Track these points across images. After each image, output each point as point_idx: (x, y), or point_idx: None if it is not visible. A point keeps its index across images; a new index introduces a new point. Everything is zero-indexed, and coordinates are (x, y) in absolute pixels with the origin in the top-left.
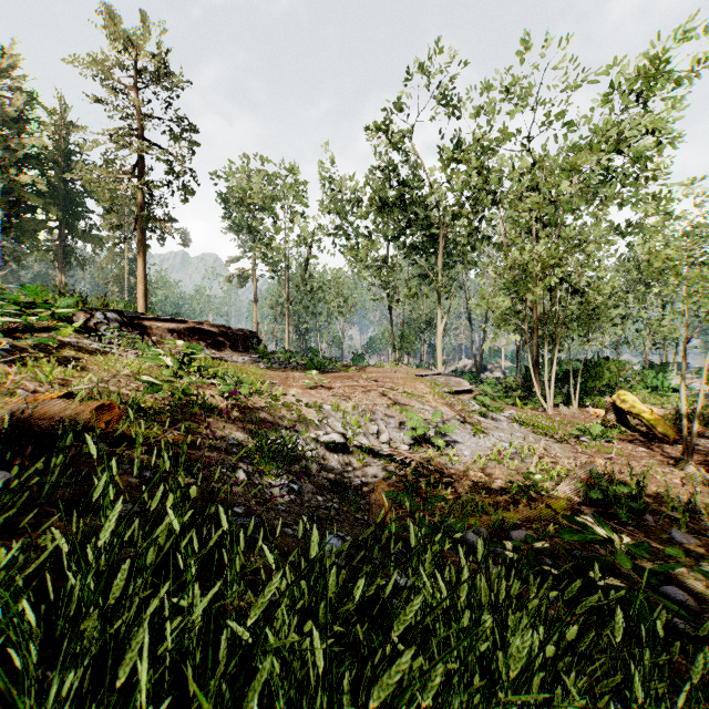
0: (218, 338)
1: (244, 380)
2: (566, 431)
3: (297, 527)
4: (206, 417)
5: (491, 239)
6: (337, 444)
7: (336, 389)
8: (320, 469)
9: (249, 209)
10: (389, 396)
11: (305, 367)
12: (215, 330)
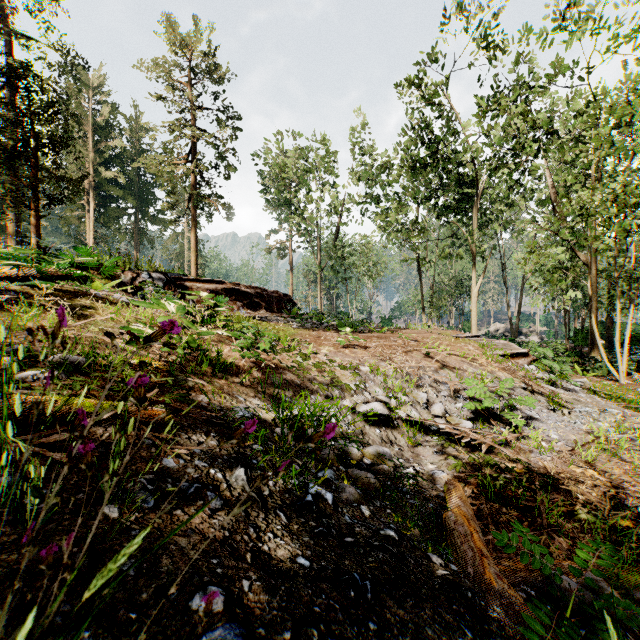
0: (254, 299)
1: (264, 333)
2: None
3: None
4: (217, 377)
5: (533, 193)
6: (379, 416)
7: (372, 348)
8: (362, 454)
9: (285, 183)
10: (437, 357)
11: (336, 327)
12: (251, 291)
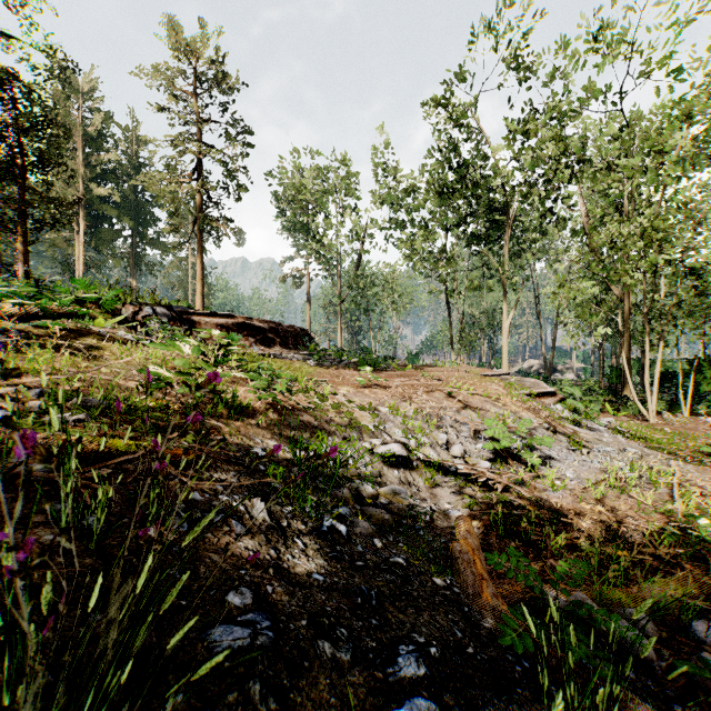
0: (268, 334)
1: (281, 374)
2: (689, 447)
3: (341, 633)
4: (233, 419)
5: (567, 222)
6: (397, 457)
7: (393, 388)
8: (377, 493)
9: (302, 206)
10: (459, 397)
11: (357, 365)
12: (264, 326)
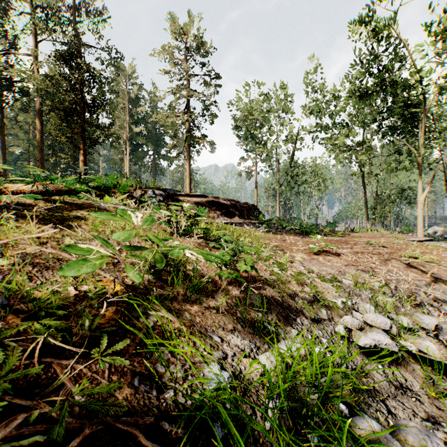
0: (230, 209)
1: (244, 248)
2: None
3: None
4: (189, 302)
5: None
6: (381, 348)
7: (345, 256)
8: None
9: (252, 123)
10: (431, 270)
11: (296, 231)
12: (227, 203)
